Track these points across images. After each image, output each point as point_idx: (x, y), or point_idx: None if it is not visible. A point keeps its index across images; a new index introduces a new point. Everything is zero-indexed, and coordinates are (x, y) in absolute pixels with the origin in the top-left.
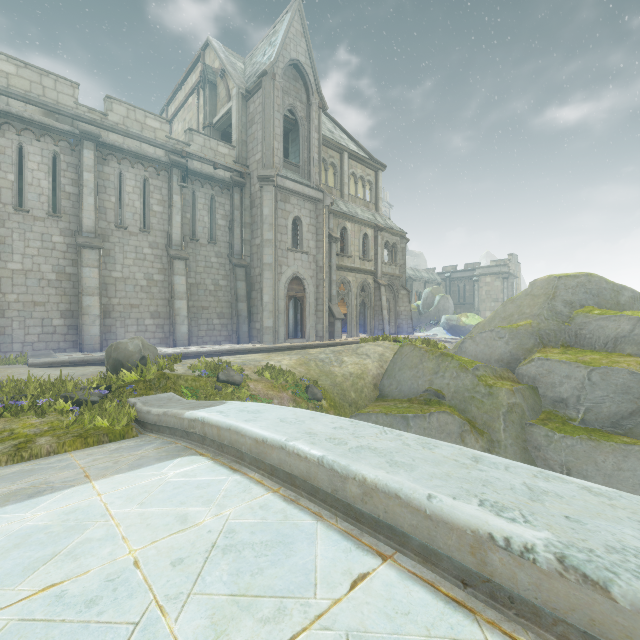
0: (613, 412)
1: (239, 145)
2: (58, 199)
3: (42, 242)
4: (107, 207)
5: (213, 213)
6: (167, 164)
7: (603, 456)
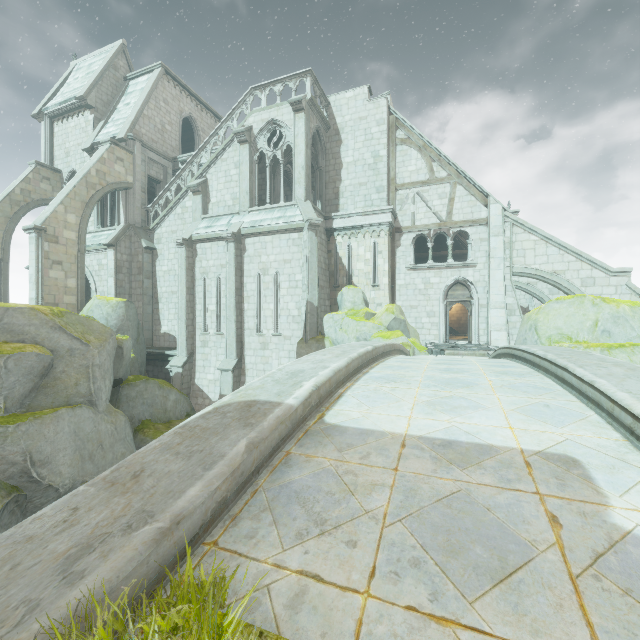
0: (22, 394)
1: None
2: None
3: None
4: None
5: None
6: None
7: (48, 428)
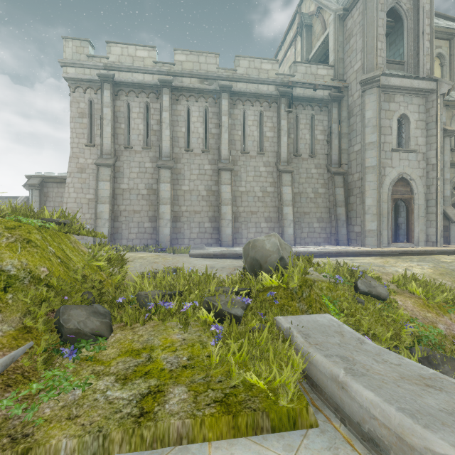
0: None
1: (336, 64)
2: (207, 139)
3: (199, 170)
4: (236, 139)
5: (313, 130)
6: (276, 96)
7: None
